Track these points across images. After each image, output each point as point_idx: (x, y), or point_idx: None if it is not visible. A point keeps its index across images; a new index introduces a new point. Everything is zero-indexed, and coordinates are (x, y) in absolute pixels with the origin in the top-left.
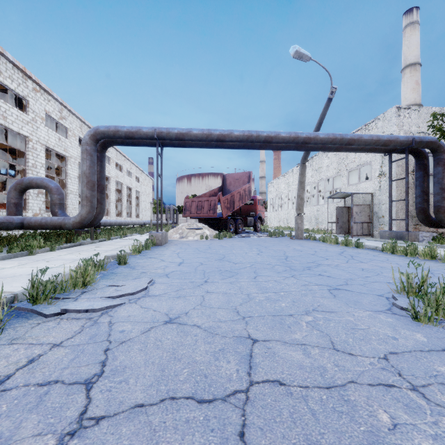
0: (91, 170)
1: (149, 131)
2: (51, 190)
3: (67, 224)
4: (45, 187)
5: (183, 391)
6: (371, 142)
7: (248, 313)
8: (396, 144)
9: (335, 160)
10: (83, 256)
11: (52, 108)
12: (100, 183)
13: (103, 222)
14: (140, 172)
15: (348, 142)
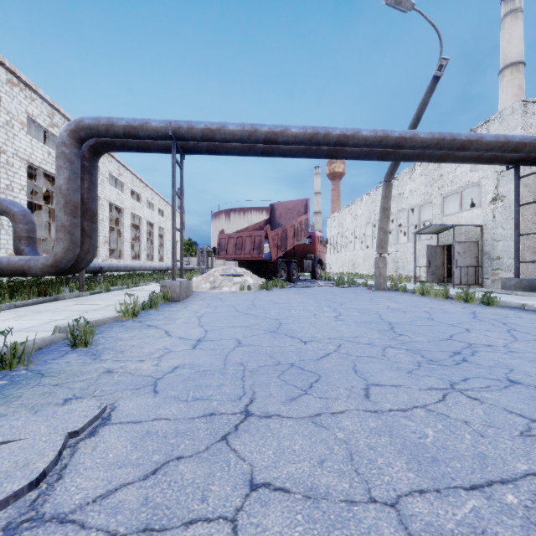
0: (71, 184)
1: (160, 126)
2: (13, 216)
3: (32, 269)
4: (5, 212)
5: None
6: (496, 145)
7: None
8: (533, 148)
9: (423, 182)
10: (32, 324)
11: (38, 111)
12: (89, 206)
13: (106, 267)
14: (164, 203)
15: (461, 144)
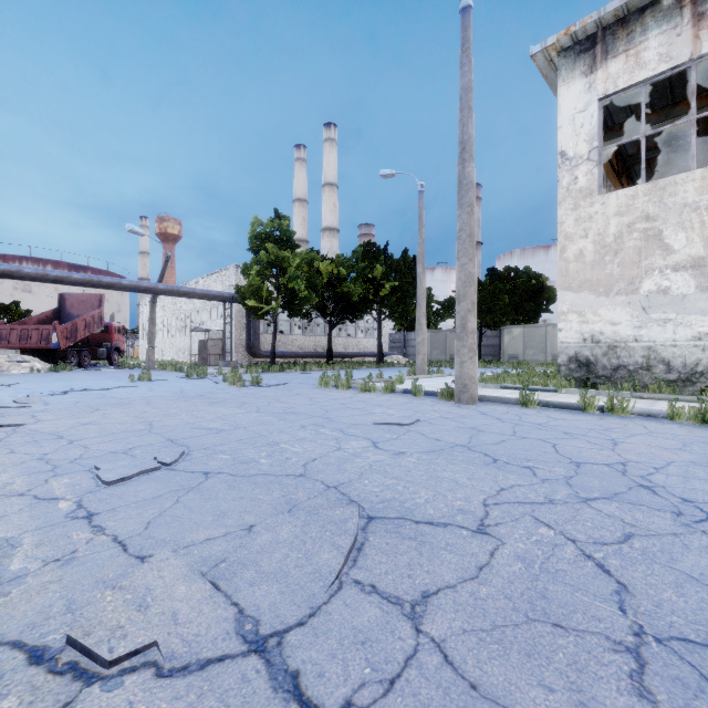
0: None
1: None
2: None
3: None
4: None
5: (53, 388)
6: (203, 295)
7: (73, 384)
8: (223, 298)
9: None
10: None
11: None
12: None
13: None
14: None
15: (184, 293)
